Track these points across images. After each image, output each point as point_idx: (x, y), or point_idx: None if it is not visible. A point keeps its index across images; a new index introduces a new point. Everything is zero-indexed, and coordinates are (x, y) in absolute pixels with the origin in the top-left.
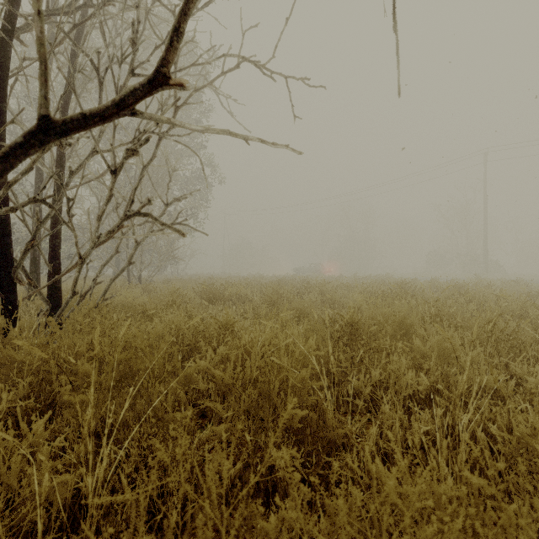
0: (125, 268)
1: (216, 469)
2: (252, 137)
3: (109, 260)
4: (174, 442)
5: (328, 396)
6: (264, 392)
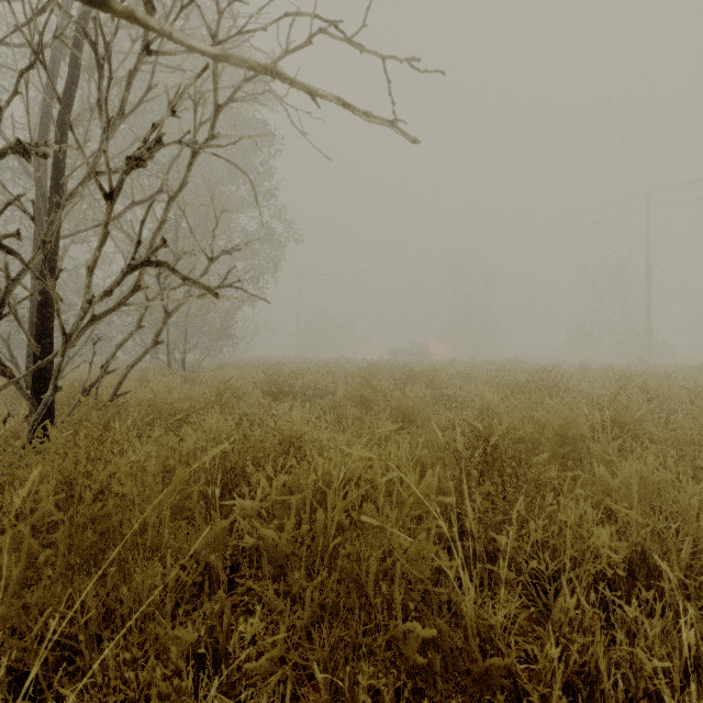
0: (150, 349)
1: None
2: (324, 92)
3: (127, 338)
4: None
5: (463, 580)
6: (349, 574)
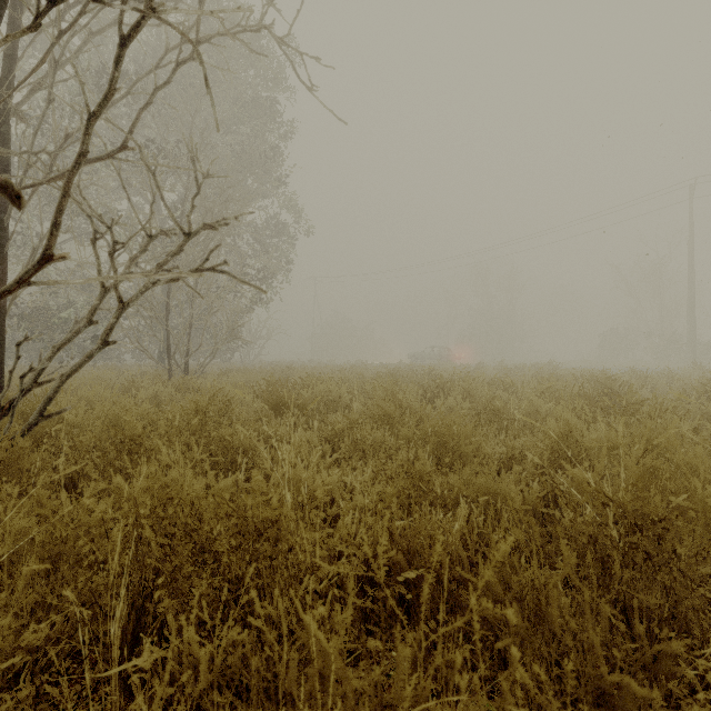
0: (95, 352)
1: None
2: None
3: (70, 338)
4: None
5: None
6: None
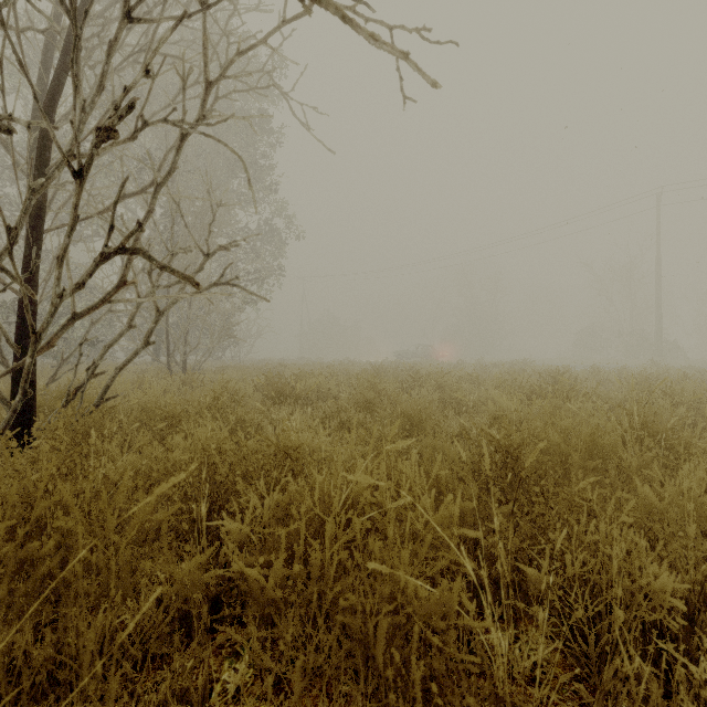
0: (140, 350)
1: None
2: None
3: (116, 339)
4: None
5: (495, 637)
6: (352, 631)
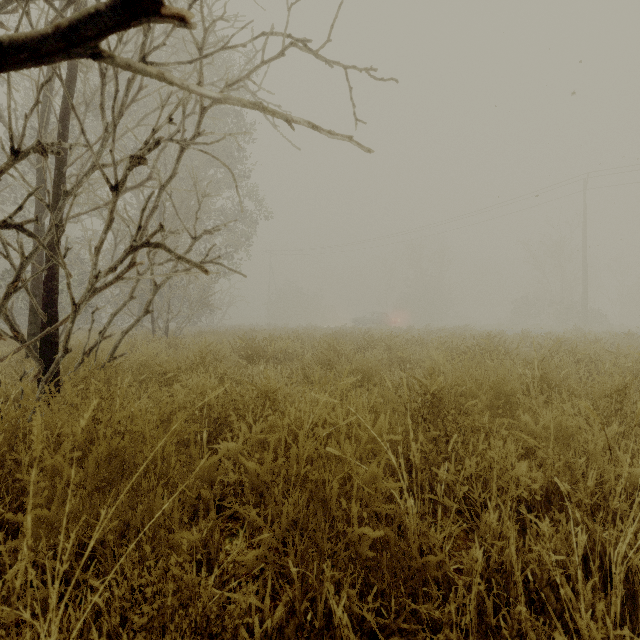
0: (141, 317)
1: (244, 622)
2: (298, 119)
3: (121, 308)
4: (178, 584)
5: (408, 501)
6: (317, 495)
